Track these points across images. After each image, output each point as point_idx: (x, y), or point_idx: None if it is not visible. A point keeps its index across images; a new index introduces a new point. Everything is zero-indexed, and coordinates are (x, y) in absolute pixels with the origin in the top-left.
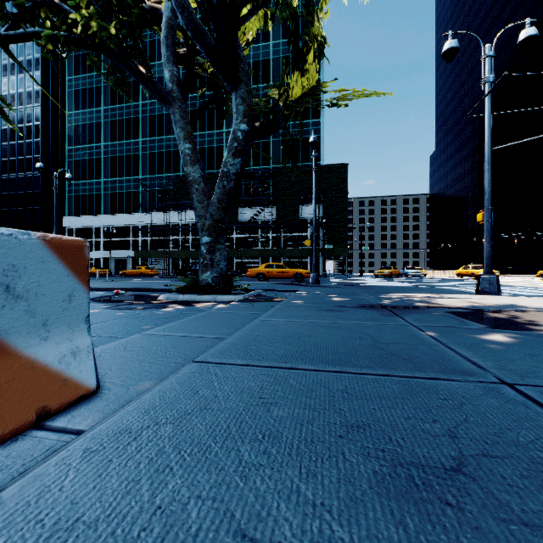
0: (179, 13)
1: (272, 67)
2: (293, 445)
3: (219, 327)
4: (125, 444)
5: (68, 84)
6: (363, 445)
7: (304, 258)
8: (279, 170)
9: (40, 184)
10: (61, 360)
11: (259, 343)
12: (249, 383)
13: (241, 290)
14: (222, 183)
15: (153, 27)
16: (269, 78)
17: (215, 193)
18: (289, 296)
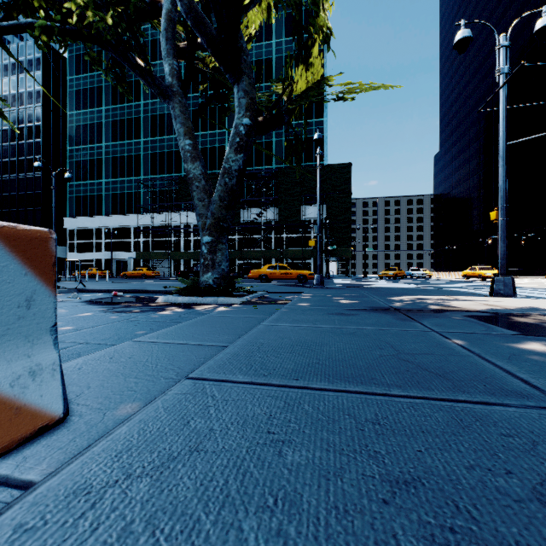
0: (178, 0)
1: (275, 66)
2: (319, 519)
3: (219, 332)
4: (78, 515)
5: (69, 84)
6: (421, 520)
7: (307, 259)
8: (282, 171)
9: (41, 185)
10: (13, 382)
11: (264, 353)
12: (253, 410)
13: (243, 292)
14: (224, 180)
15: (154, 22)
16: (272, 77)
17: (217, 190)
18: (294, 298)
